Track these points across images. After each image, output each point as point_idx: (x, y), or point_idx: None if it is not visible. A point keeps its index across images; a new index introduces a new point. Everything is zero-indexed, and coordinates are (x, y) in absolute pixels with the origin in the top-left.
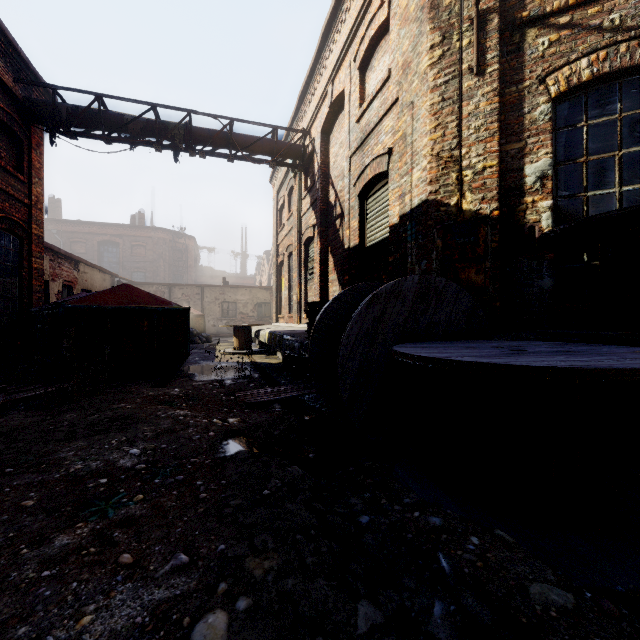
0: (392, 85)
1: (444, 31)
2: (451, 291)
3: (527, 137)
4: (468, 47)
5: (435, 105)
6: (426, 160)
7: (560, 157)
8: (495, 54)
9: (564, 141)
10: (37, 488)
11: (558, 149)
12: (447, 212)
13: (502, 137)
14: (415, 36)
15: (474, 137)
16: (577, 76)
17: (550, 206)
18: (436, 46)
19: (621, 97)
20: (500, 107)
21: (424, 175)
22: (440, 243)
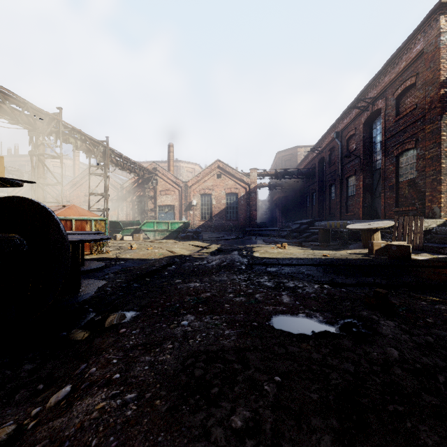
0: None
1: None
2: None
3: None
4: None
5: None
6: None
7: None
8: None
9: None
10: (229, 311)
11: None
12: None
13: None
14: None
15: None
16: None
17: None
18: None
19: None
20: None
21: None
22: None
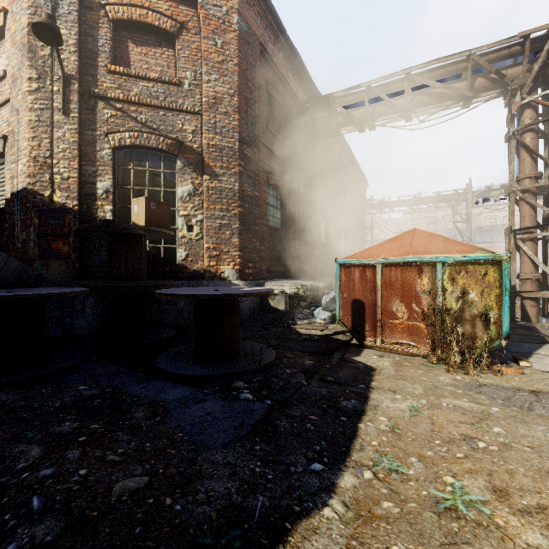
0: (7, 85)
1: (40, 72)
2: (0, 258)
3: (99, 165)
4: (58, 93)
5: (33, 122)
6: (26, 159)
7: (119, 182)
8: (76, 107)
9: (121, 174)
10: None
11: (118, 177)
12: (42, 200)
13: (83, 160)
14: (20, 61)
15: (62, 155)
16: (124, 141)
17: (112, 209)
18: (34, 80)
19: (148, 160)
20: (82, 141)
21: (25, 169)
22: (37, 221)
